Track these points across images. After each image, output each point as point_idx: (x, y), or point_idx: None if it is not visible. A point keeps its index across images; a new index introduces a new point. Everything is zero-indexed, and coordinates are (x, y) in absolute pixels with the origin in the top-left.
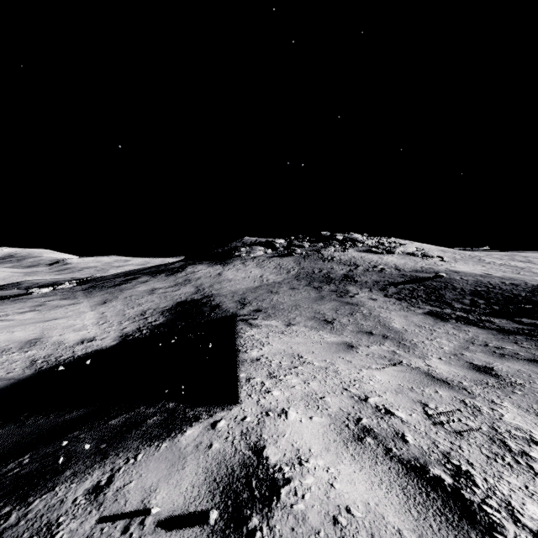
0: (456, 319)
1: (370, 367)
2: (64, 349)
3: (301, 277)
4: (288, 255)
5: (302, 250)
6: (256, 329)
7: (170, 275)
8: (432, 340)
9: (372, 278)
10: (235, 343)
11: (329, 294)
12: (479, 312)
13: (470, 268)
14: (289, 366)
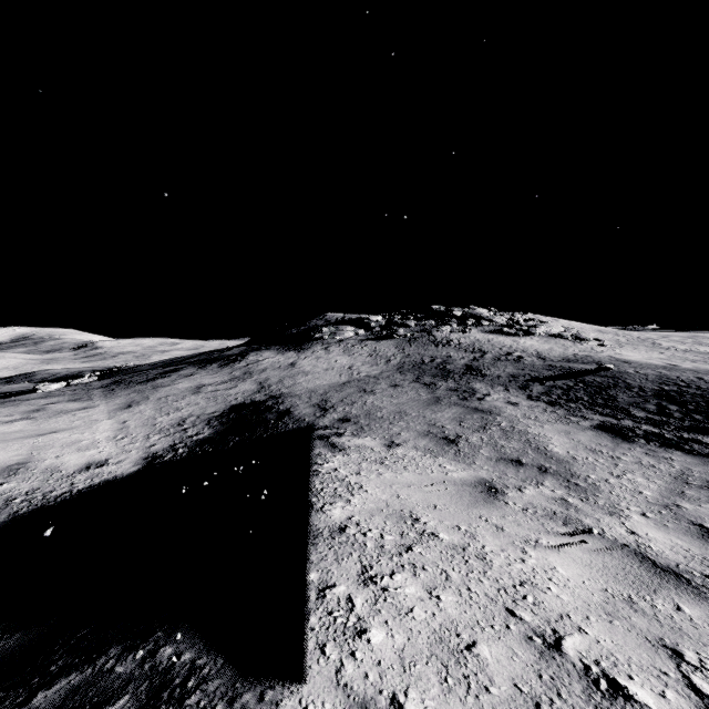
0: (646, 438)
1: (538, 543)
2: (58, 479)
3: (406, 369)
4: (387, 338)
5: (406, 331)
6: (342, 455)
7: (224, 365)
8: (620, 478)
9: (507, 371)
10: (307, 486)
11: (447, 395)
12: (676, 425)
13: (643, 356)
14: (398, 545)
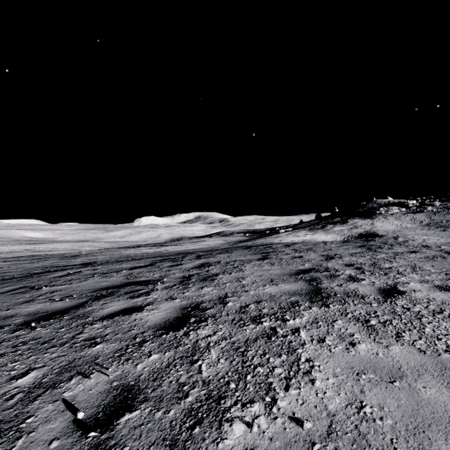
0: None
1: None
2: None
3: (431, 225)
4: (420, 212)
5: (432, 208)
6: None
7: (342, 224)
8: None
9: None
10: None
11: (449, 232)
12: None
13: None
14: None
